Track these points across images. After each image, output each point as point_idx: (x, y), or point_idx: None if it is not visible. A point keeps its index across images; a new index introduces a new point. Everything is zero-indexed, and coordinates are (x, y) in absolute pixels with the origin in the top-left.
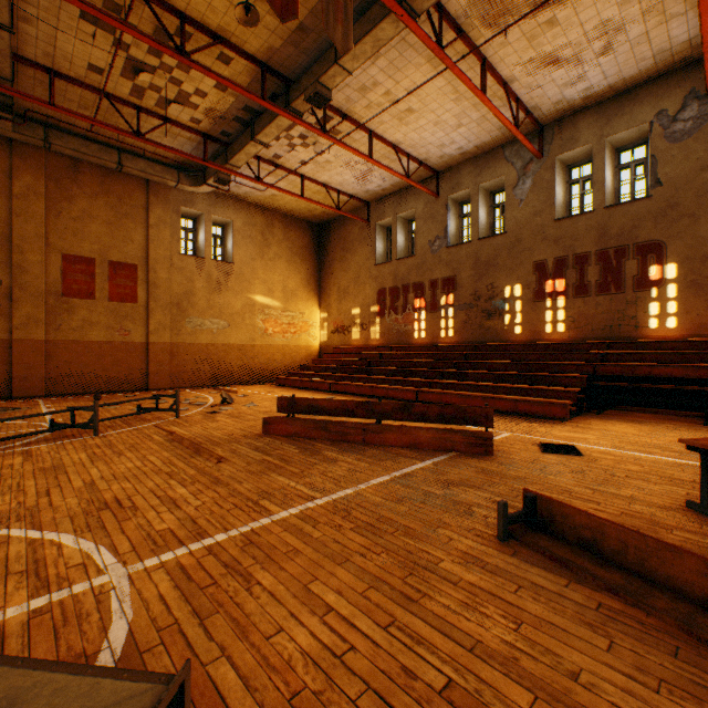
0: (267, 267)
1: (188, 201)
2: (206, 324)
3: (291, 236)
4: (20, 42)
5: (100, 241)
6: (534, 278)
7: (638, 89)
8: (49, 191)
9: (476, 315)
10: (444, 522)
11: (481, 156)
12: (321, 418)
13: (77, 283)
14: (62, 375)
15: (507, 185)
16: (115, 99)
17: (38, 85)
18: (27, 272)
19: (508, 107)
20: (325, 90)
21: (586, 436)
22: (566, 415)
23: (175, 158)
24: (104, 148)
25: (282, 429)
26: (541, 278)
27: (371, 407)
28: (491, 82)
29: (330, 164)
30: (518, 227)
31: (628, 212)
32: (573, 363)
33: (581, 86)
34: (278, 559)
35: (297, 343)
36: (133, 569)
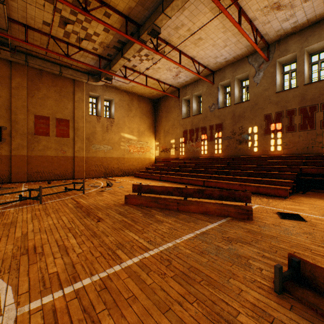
0: (130, 120)
1: (93, 90)
2: (101, 148)
3: (141, 105)
4: (10, 11)
5: (52, 109)
6: (264, 123)
7: (323, 20)
8: (28, 85)
9: (233, 142)
10: (233, 273)
11: (236, 62)
12: (155, 195)
13: (41, 128)
14: (34, 172)
15: (249, 76)
16: (56, 39)
17: (20, 33)
18: (18, 123)
19: (251, 35)
20: (157, 28)
21: (302, 208)
22: (287, 195)
23: (86, 69)
24: (53, 64)
25: (134, 201)
26: (268, 123)
27: (181, 190)
28: (243, 21)
29: (160, 69)
30: (255, 97)
31: (318, 87)
32: (288, 166)
33: (291, 21)
34: (121, 305)
35: (144, 157)
36: (20, 311)
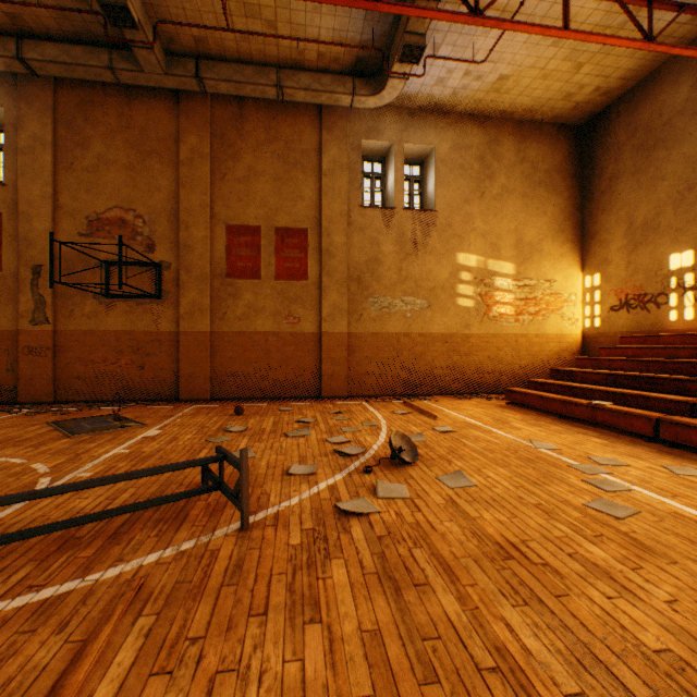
0: (487, 210)
1: (371, 131)
2: (395, 305)
3: (529, 154)
4: None
5: (265, 204)
6: None
7: None
8: (213, 152)
9: None
10: None
11: None
12: None
13: (242, 260)
14: (226, 375)
15: None
16: None
17: None
18: (191, 251)
19: None
20: None
21: None
22: None
23: (345, 54)
24: (259, 69)
25: None
26: None
27: None
28: None
29: None
30: None
31: None
32: None
33: None
34: None
35: (539, 330)
36: None
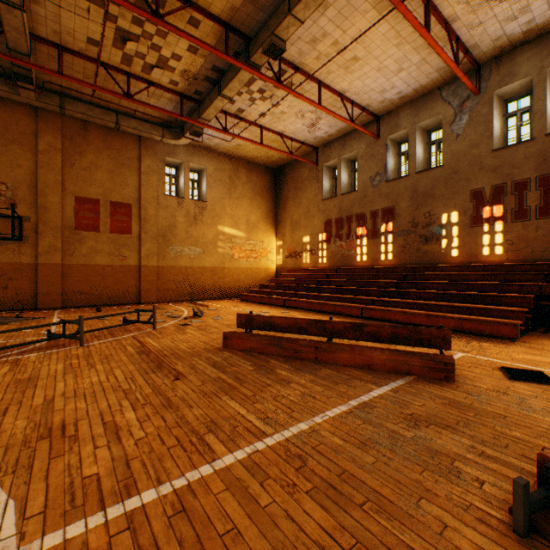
0: (233, 204)
1: (171, 153)
2: (185, 251)
3: (253, 179)
4: (34, 23)
5: (103, 186)
6: (471, 205)
7: None
8: (65, 148)
9: (413, 240)
10: (426, 489)
11: (419, 99)
12: (276, 332)
13: (86, 219)
14: (75, 291)
15: (443, 122)
16: (110, 67)
17: (51, 60)
18: (48, 211)
19: (447, 48)
20: (280, 41)
21: (548, 359)
22: (517, 335)
23: (160, 117)
24: (105, 111)
25: (239, 344)
26: (478, 205)
27: (322, 325)
28: (433, 23)
29: (284, 114)
30: (454, 159)
31: None
32: (516, 283)
33: (523, 20)
34: (210, 548)
35: (257, 266)
36: None
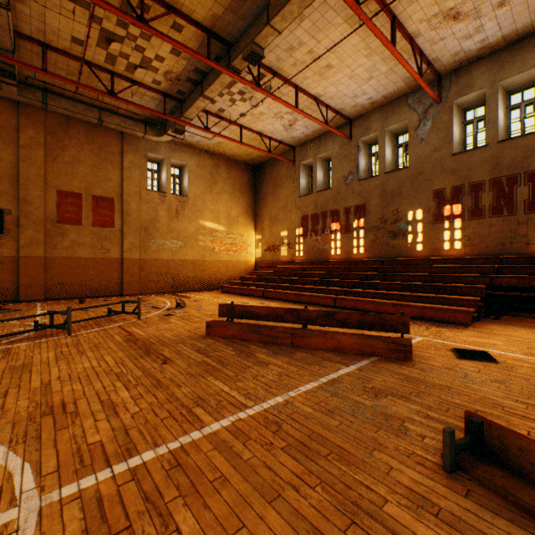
0: (214, 199)
1: (153, 149)
2: (167, 244)
3: (233, 175)
4: (18, 20)
5: (85, 180)
6: (434, 204)
7: (529, 38)
8: (47, 142)
9: (383, 236)
10: (379, 443)
11: (387, 104)
12: (255, 321)
13: (69, 213)
14: (57, 284)
15: (409, 127)
16: (94, 66)
17: (35, 57)
18: (30, 204)
19: (412, 60)
20: (259, 49)
21: (494, 341)
22: (470, 321)
23: (142, 114)
24: (88, 107)
25: (222, 332)
26: (440, 203)
27: (298, 314)
28: (399, 37)
29: (263, 115)
30: (419, 161)
31: (520, 145)
32: (471, 275)
33: (477, 38)
34: (203, 490)
35: (237, 259)
36: (47, 500)
